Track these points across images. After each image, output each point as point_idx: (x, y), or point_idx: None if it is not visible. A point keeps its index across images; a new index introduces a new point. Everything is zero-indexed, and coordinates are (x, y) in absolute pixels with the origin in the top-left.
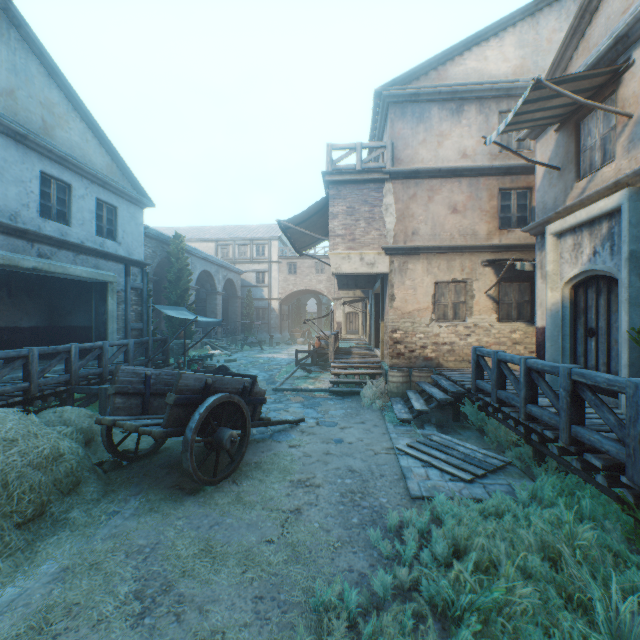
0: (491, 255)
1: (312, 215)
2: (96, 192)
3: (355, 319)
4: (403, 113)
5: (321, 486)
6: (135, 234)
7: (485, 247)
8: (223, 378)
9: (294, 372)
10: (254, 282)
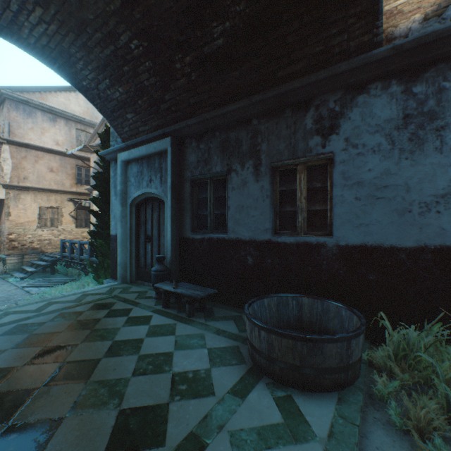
0: (73, 196)
1: None
2: None
3: None
4: (18, 107)
5: None
6: None
7: (70, 192)
8: None
9: None
10: None
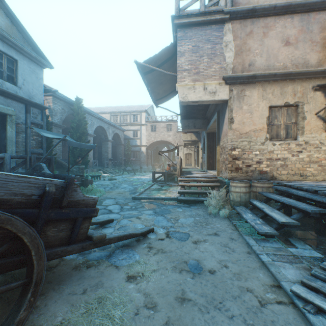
0: (321, 80)
1: (163, 62)
2: None
3: (190, 157)
4: None
5: None
6: (35, 84)
7: (317, 72)
8: None
9: (151, 186)
10: (131, 136)
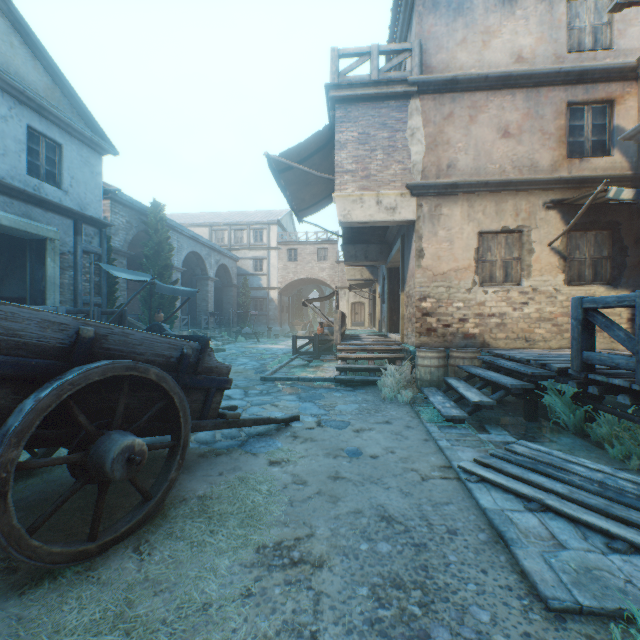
0: (557, 194)
1: (312, 154)
2: (27, 117)
3: (361, 310)
4: (435, 4)
5: (325, 564)
6: (90, 184)
7: (549, 182)
8: (128, 332)
9: (291, 361)
10: (251, 270)
